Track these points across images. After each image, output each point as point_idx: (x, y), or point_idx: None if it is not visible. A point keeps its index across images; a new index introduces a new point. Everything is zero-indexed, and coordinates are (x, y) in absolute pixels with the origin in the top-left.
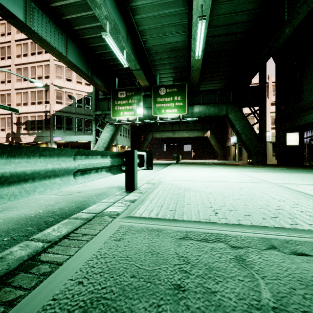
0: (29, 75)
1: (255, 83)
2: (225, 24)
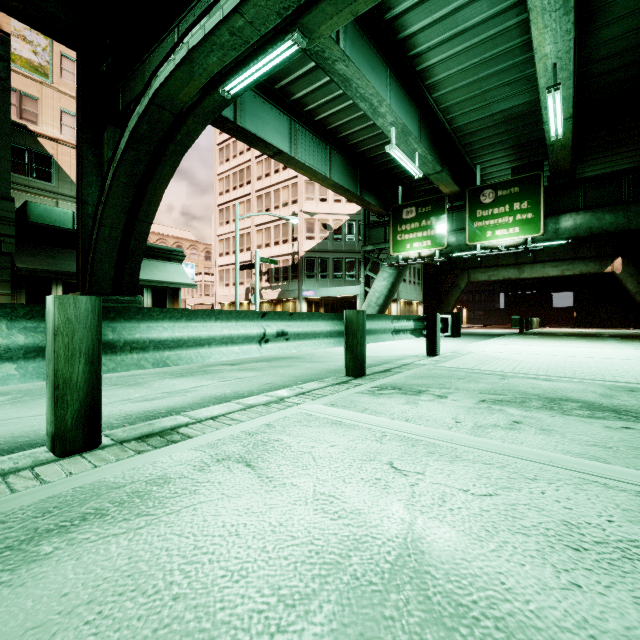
0: (271, 203)
1: None
2: (630, 47)
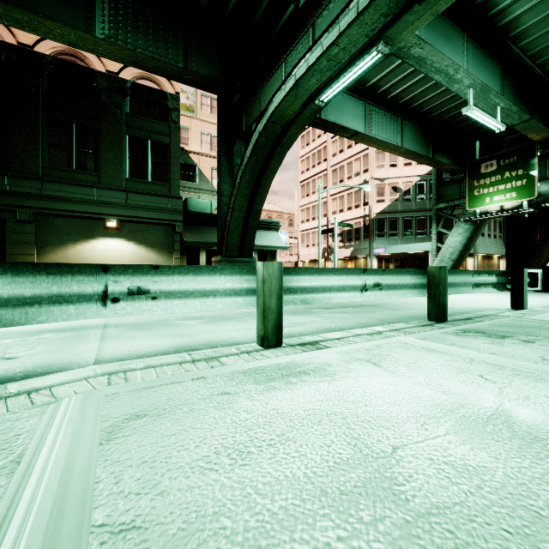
0: (345, 175)
1: None
2: None
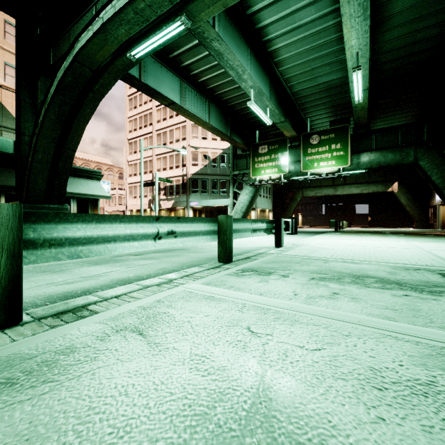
0: (167, 139)
1: None
2: (403, 46)
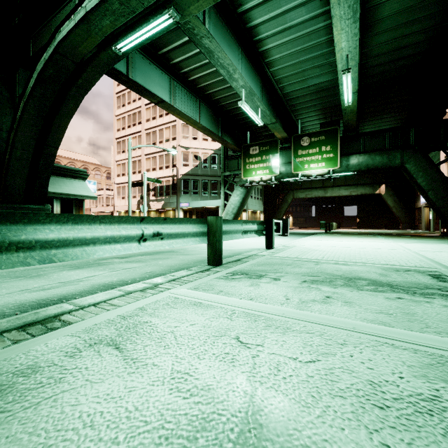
0: (157, 139)
1: None
2: (391, 50)
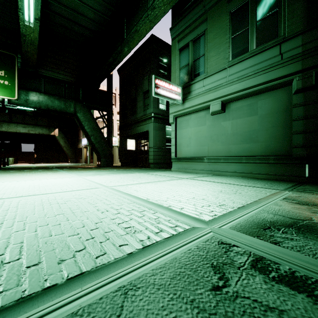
0: None
1: (105, 90)
2: (71, 8)
